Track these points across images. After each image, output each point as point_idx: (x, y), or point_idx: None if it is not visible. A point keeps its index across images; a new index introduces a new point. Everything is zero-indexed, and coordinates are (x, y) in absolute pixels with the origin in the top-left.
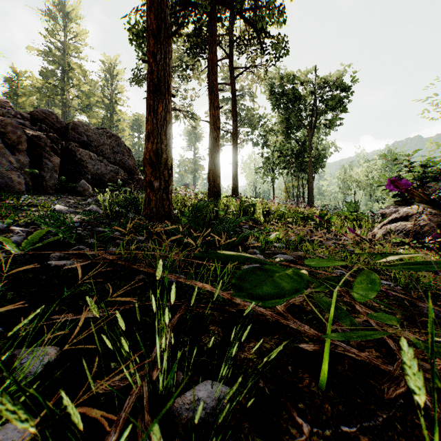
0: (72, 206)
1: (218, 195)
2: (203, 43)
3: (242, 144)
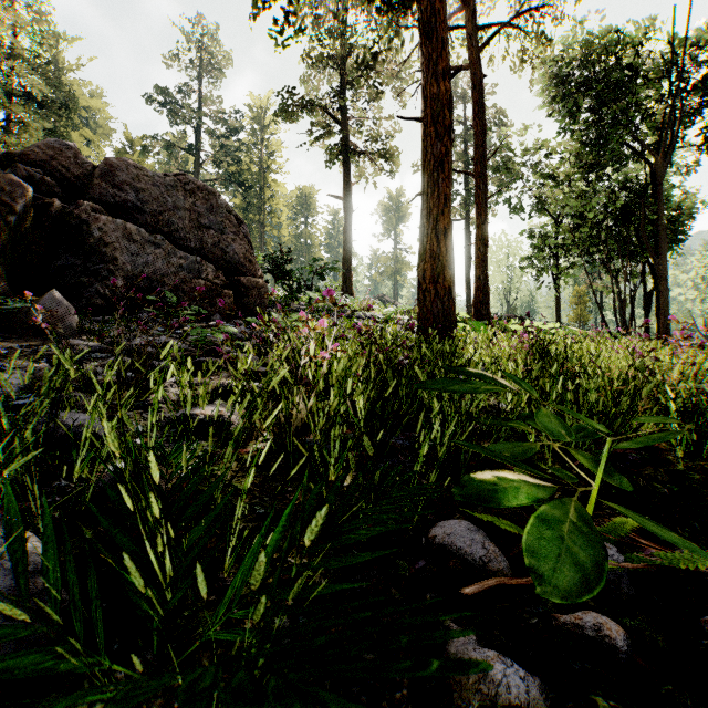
0: None
1: (448, 319)
2: None
3: None
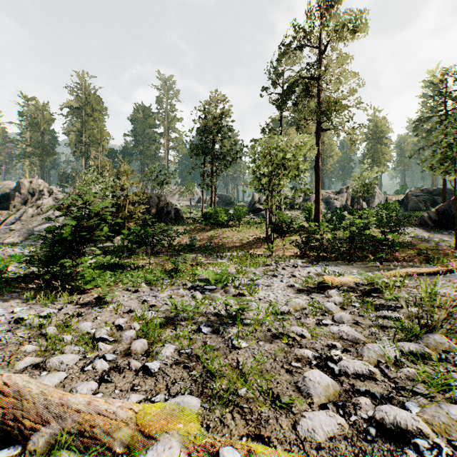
0: None
1: None
2: None
3: None
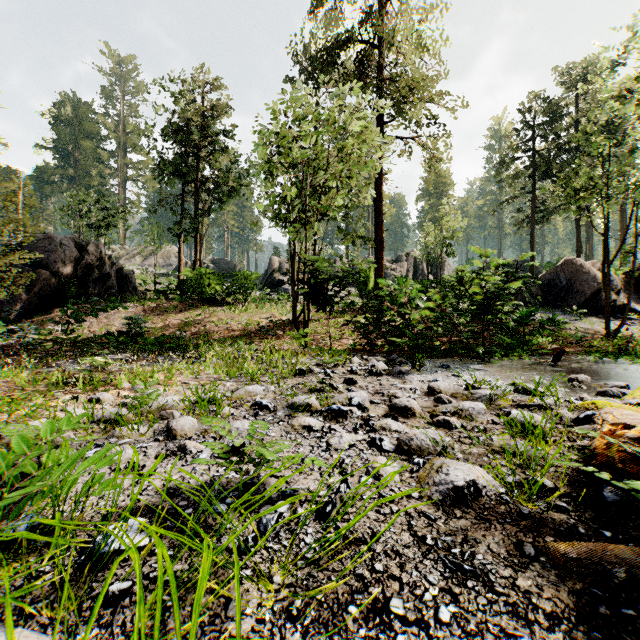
0: None
1: None
2: None
3: None
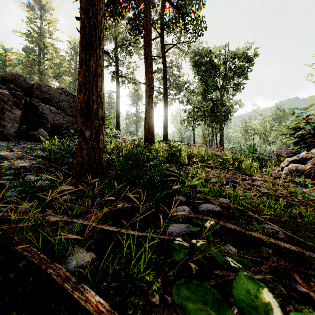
0: (23, 151)
1: (152, 140)
2: (141, 25)
3: (171, 102)
